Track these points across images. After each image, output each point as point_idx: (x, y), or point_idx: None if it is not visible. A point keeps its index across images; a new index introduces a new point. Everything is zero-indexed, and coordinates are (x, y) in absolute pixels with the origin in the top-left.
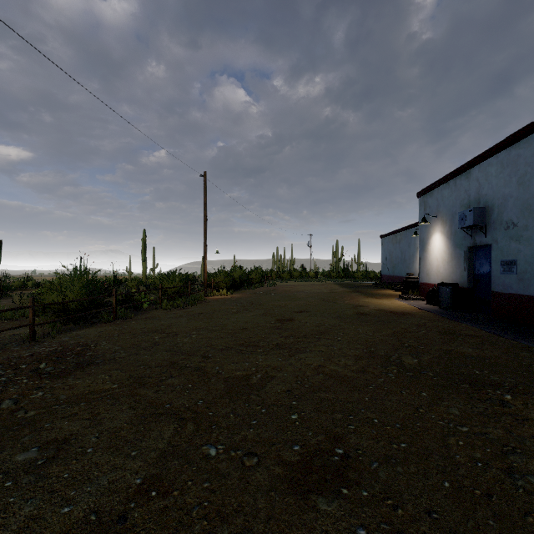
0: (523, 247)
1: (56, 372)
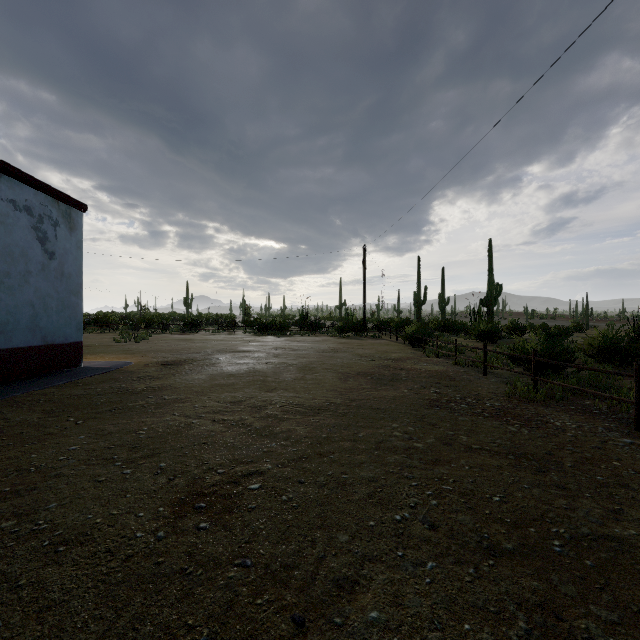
0: None
1: (443, 402)
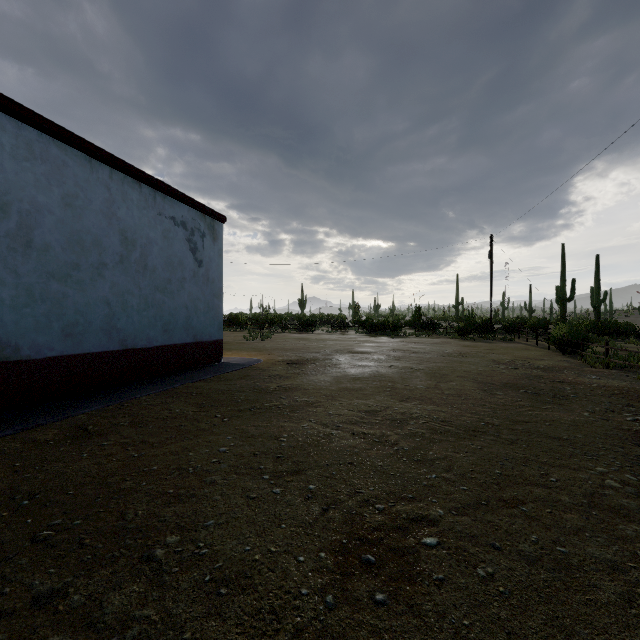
0: None
1: None
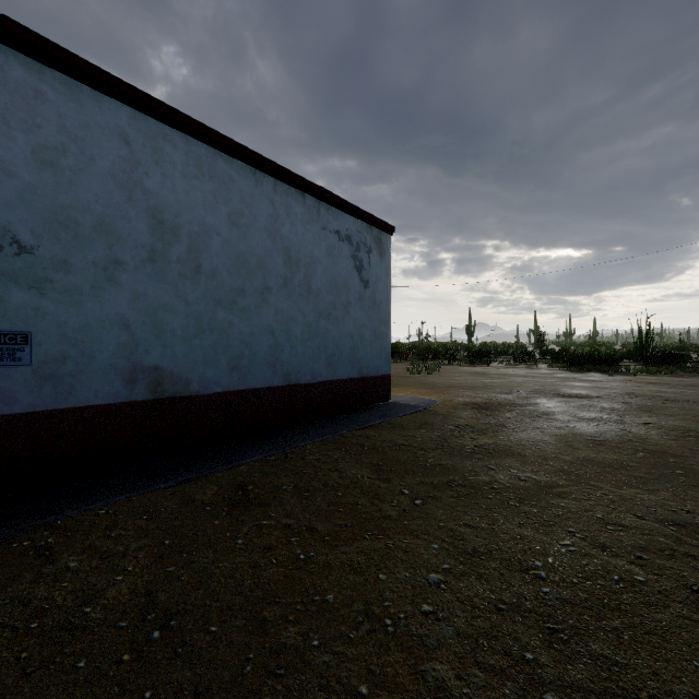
0: (57, 305)
1: None
